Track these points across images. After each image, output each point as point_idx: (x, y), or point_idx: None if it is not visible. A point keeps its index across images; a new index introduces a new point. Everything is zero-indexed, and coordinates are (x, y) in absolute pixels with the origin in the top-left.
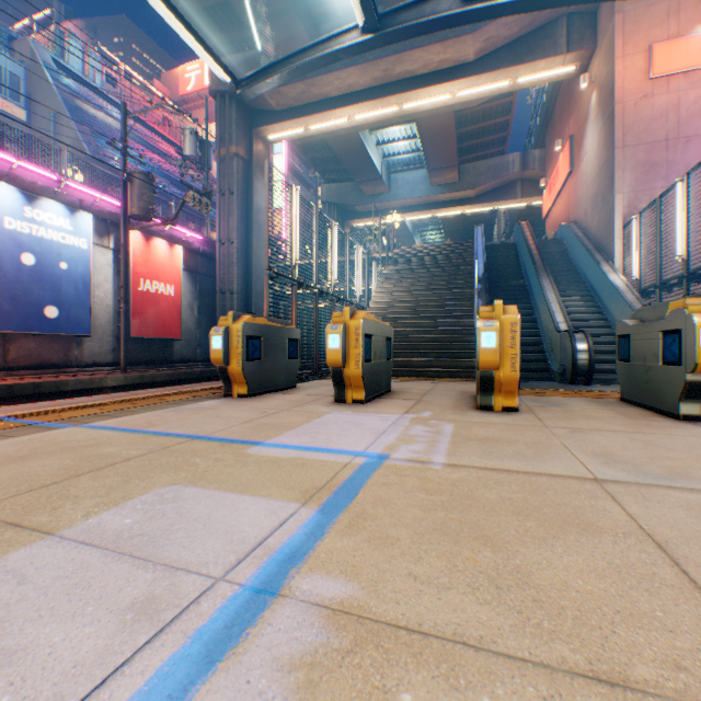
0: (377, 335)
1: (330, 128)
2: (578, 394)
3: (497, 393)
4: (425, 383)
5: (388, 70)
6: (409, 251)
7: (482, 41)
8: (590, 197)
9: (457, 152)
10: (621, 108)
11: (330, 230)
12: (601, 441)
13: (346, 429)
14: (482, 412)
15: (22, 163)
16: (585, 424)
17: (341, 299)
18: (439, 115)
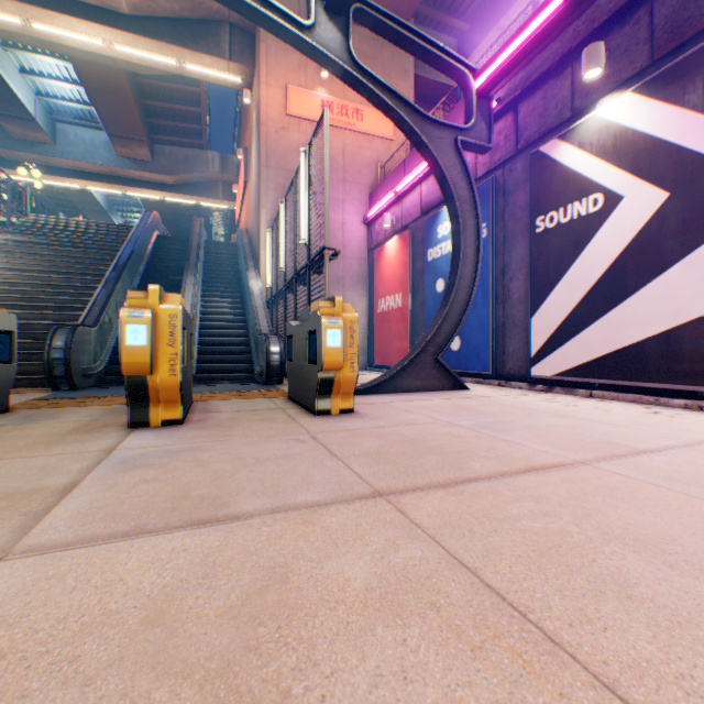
0: None
1: None
2: None
3: None
4: None
5: None
6: (52, 221)
7: None
8: (254, 208)
9: (149, 127)
10: (267, 132)
11: None
12: None
13: None
14: None
15: None
16: None
17: None
18: (108, 67)
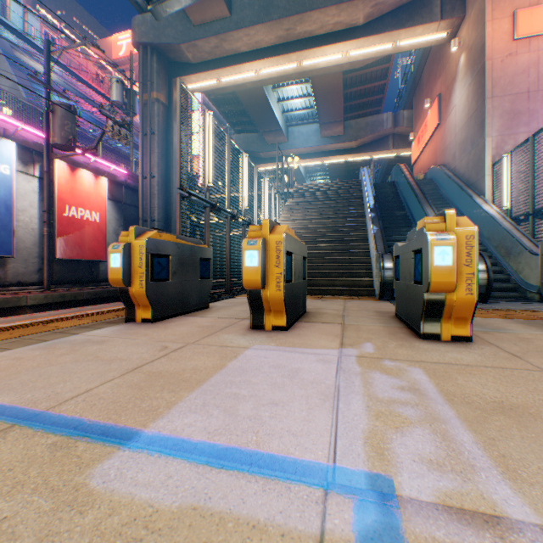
0: (296, 253)
1: (239, 81)
2: (496, 314)
3: (446, 320)
4: (334, 302)
5: (290, 29)
6: (306, 187)
7: (371, 6)
8: (459, 143)
9: (343, 110)
10: (490, 64)
11: (241, 161)
12: None
13: (279, 387)
14: (431, 343)
15: None
16: None
17: (251, 224)
18: (331, 75)
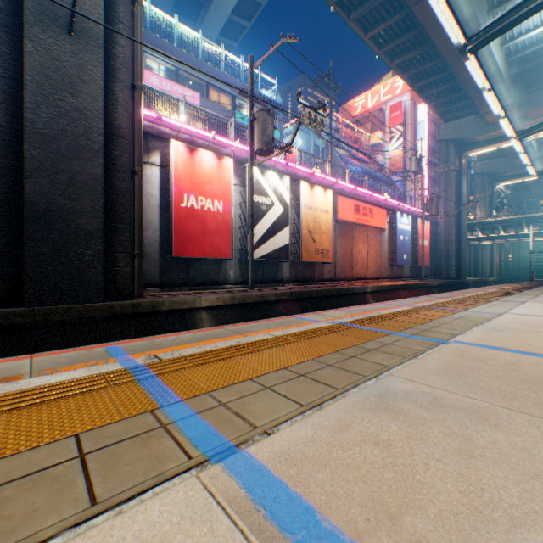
0: None
1: None
2: None
3: None
4: None
5: None
6: None
7: None
8: None
9: None
10: None
11: None
12: None
13: None
14: None
15: (392, 201)
16: None
17: None
18: None
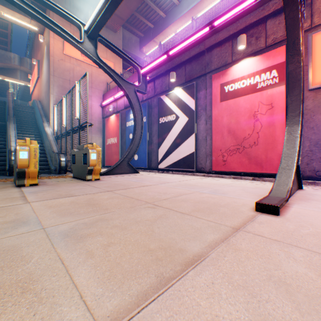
0: None
1: None
2: None
3: None
4: None
5: None
6: None
7: None
8: (45, 92)
9: None
10: (54, 59)
11: None
12: None
13: None
14: None
15: None
16: None
17: None
18: None
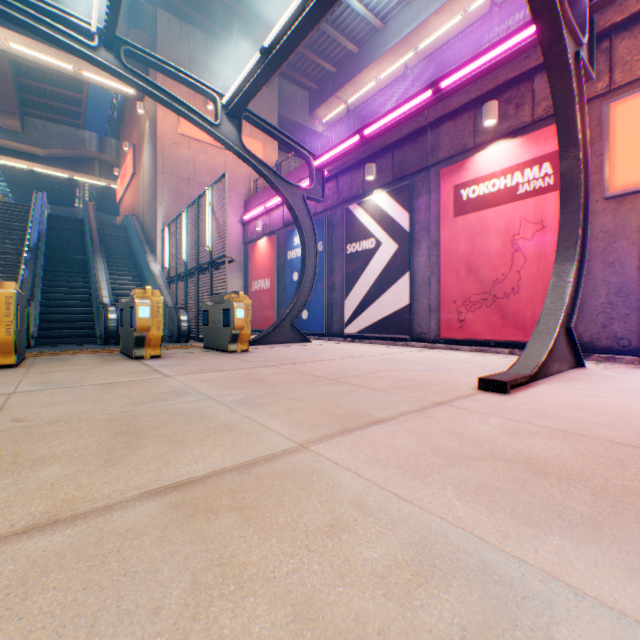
0: None
1: None
2: (98, 351)
3: None
4: None
5: None
6: None
7: None
8: (147, 201)
9: (21, 100)
10: (163, 145)
11: None
12: (57, 375)
13: None
14: None
15: None
16: (65, 368)
17: None
18: None
